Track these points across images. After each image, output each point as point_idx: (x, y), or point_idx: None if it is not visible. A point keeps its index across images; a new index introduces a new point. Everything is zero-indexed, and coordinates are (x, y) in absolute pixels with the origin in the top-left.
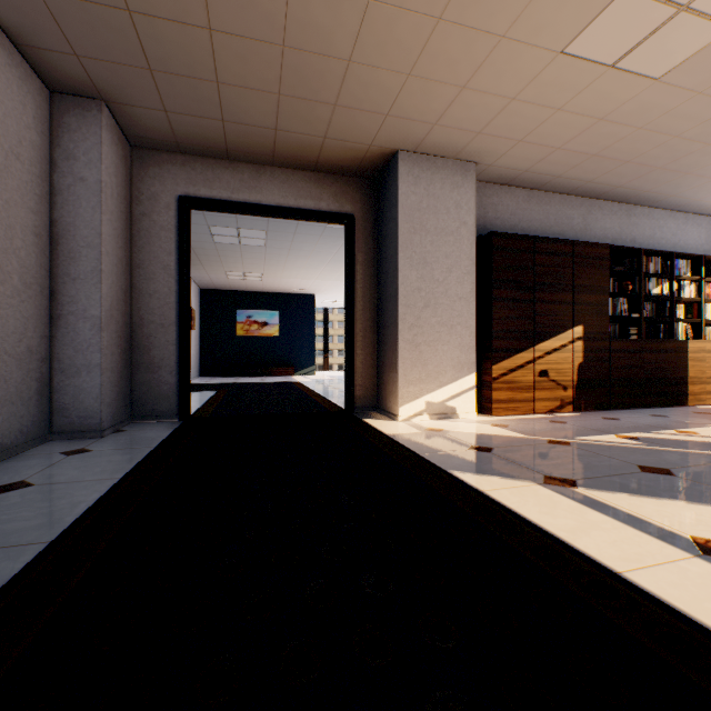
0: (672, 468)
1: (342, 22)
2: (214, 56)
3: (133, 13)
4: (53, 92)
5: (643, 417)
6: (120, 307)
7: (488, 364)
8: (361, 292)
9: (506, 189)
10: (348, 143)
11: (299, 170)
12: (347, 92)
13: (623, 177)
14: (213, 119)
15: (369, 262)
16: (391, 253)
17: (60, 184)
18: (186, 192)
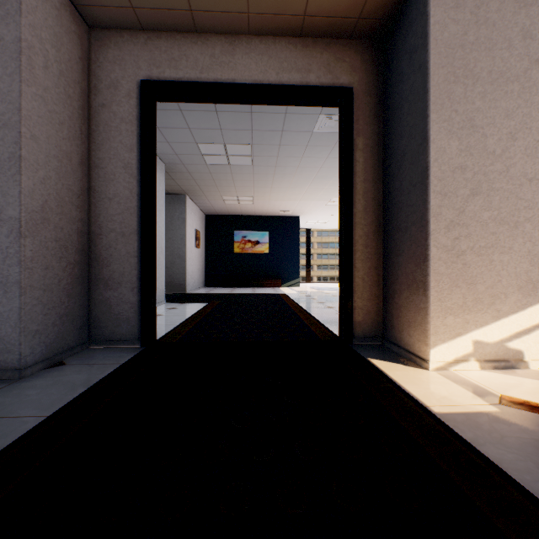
0: None
1: None
2: None
3: None
4: None
5: None
6: (65, 210)
7: None
8: (361, 187)
9: None
10: None
11: (281, 37)
12: None
13: None
14: None
15: (371, 148)
16: (412, 121)
17: None
18: (148, 76)
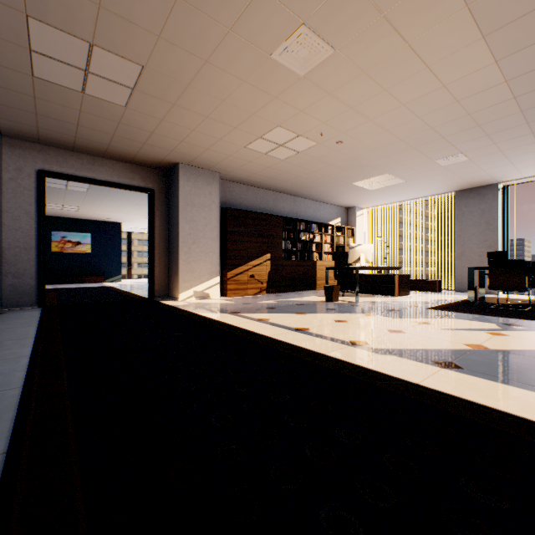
0: (277, 307)
1: (150, 122)
2: (80, 118)
3: (37, 98)
4: None
5: (293, 294)
6: None
7: (226, 272)
8: (159, 233)
9: (237, 184)
10: (151, 156)
11: (120, 161)
12: (151, 141)
13: (287, 186)
14: (70, 135)
15: (163, 216)
16: (176, 214)
17: None
18: (43, 168)
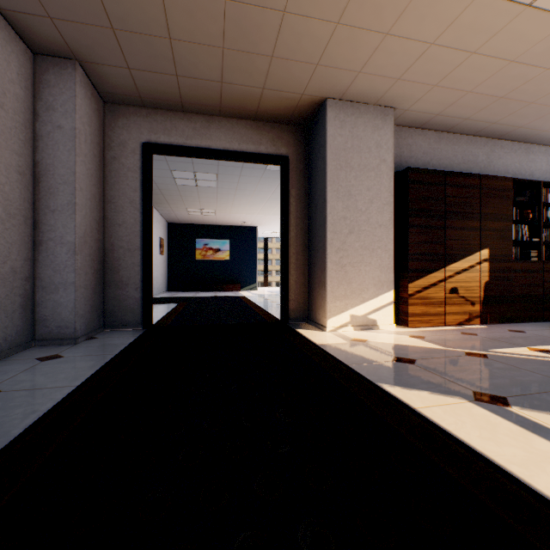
0: None
1: None
2: (166, 12)
3: None
4: (36, 54)
5: (546, 329)
6: (93, 234)
7: (404, 283)
8: (294, 222)
9: (419, 132)
10: (283, 93)
11: (242, 119)
12: (282, 43)
13: (526, 117)
14: (169, 74)
15: (301, 196)
16: (320, 187)
17: (41, 131)
18: (148, 139)
